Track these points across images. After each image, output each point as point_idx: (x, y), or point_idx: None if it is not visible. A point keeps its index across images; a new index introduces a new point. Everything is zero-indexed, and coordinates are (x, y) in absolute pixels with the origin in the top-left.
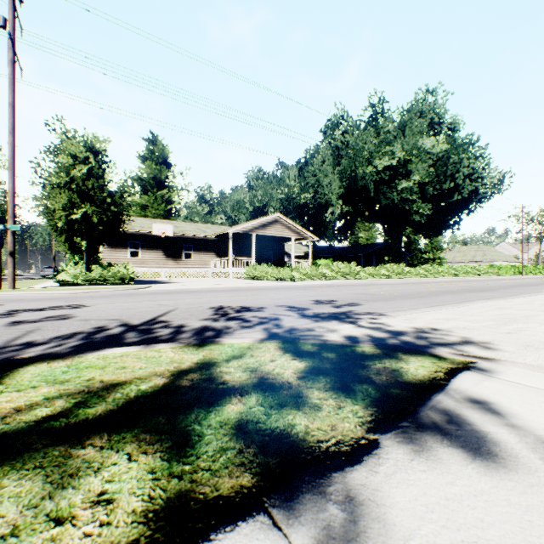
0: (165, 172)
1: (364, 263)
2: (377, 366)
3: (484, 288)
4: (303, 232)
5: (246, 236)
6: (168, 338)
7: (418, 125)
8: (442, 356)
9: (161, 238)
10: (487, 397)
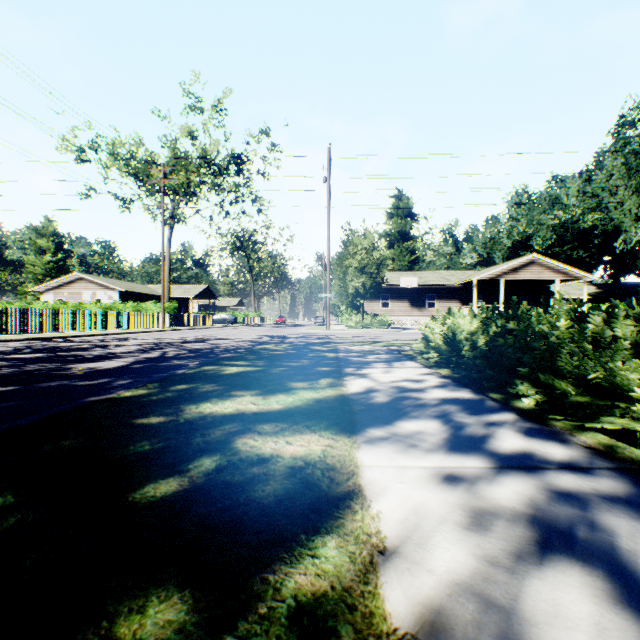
0: (409, 225)
1: None
2: None
3: None
4: (573, 271)
5: (494, 282)
6: None
7: None
8: None
9: (407, 289)
10: None
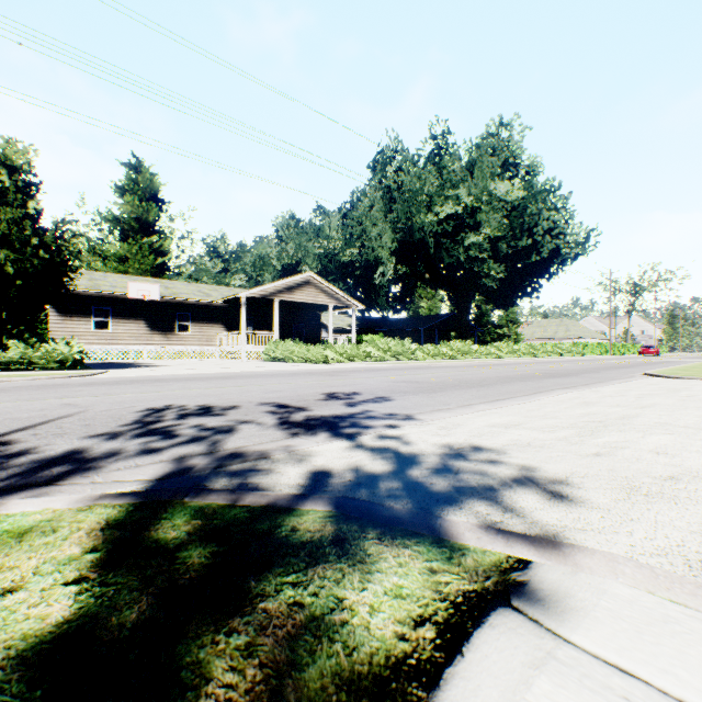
0: (154, 212)
1: (425, 339)
2: (277, 604)
3: (565, 372)
4: (345, 298)
5: (267, 302)
6: None
7: (490, 165)
8: (461, 542)
9: (144, 303)
10: None
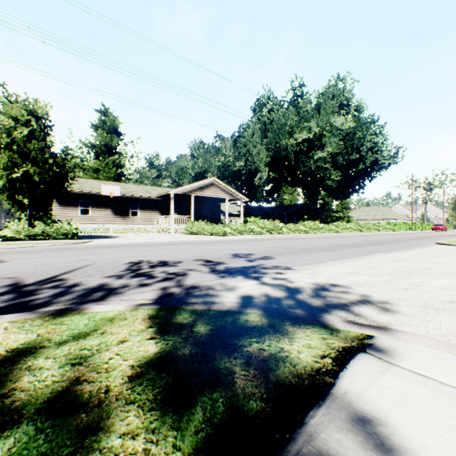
0: (115, 140)
1: (287, 220)
2: (252, 349)
3: (382, 241)
4: (236, 194)
5: (187, 197)
6: (42, 302)
7: (331, 106)
8: (335, 327)
9: (110, 198)
10: (387, 414)
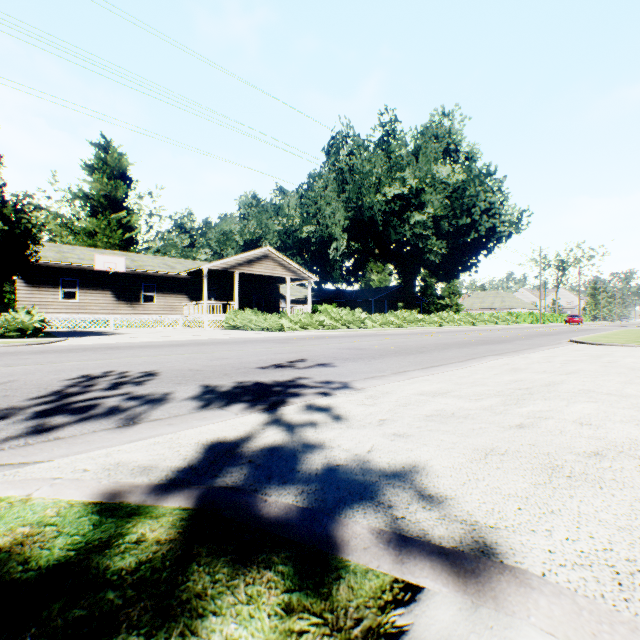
0: (122, 190)
1: (375, 309)
2: None
3: (499, 339)
4: (301, 271)
5: (229, 275)
6: None
7: (433, 150)
8: (341, 557)
9: (110, 274)
10: None
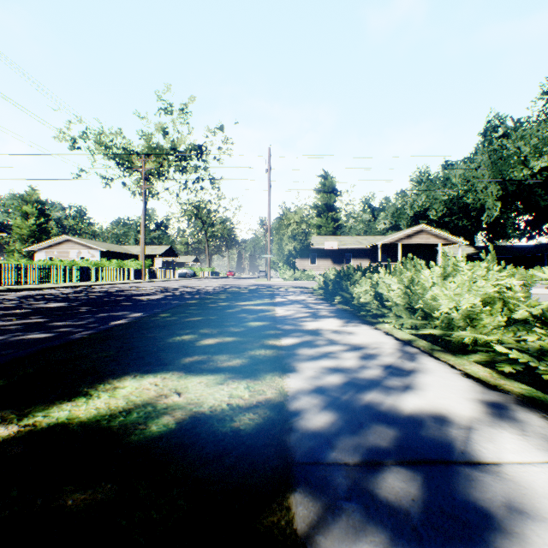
0: (333, 199)
1: None
2: None
3: None
4: (451, 238)
5: (395, 245)
6: None
7: None
8: None
9: (330, 250)
10: None
